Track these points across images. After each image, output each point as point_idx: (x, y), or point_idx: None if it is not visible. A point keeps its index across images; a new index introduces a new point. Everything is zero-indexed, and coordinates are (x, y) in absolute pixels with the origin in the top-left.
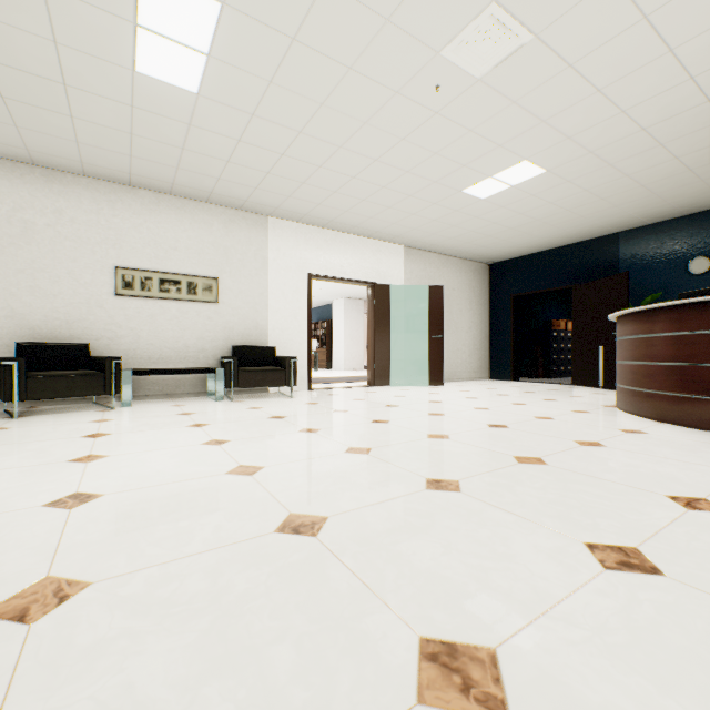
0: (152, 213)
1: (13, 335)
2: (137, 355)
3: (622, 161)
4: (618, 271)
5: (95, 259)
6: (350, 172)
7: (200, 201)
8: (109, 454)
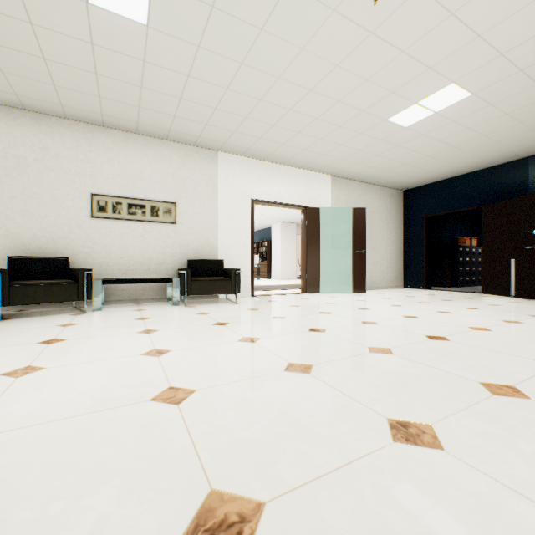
0: (122, 149)
1: (8, 250)
2: (109, 267)
3: None
4: (528, 191)
5: (75, 187)
6: (286, 104)
7: (161, 139)
8: (47, 365)
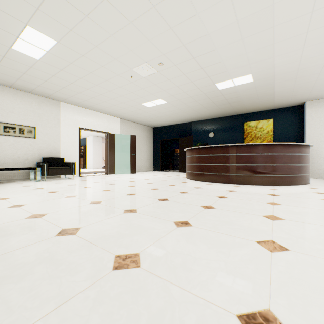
0: None
1: None
2: None
3: (188, 103)
4: (192, 134)
5: None
6: (100, 92)
7: (26, 91)
8: (10, 197)
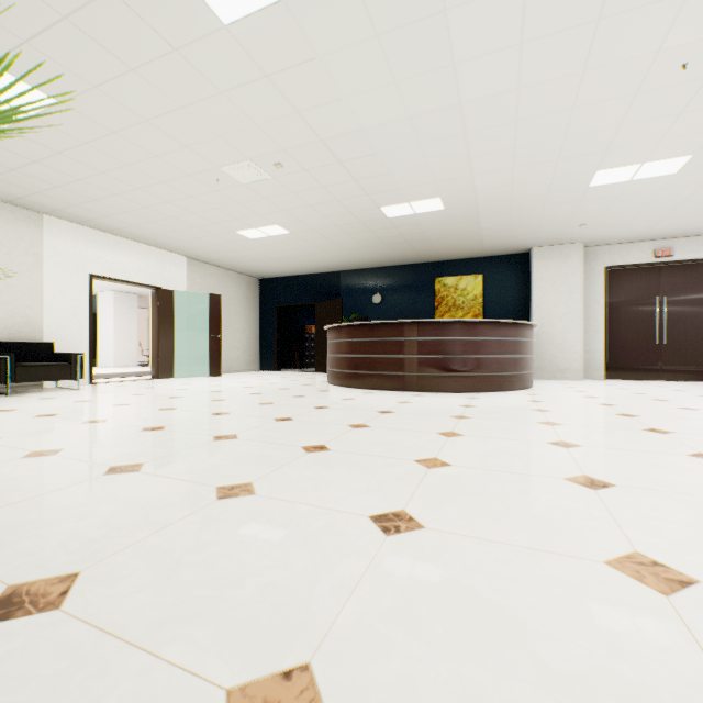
0: None
1: None
2: None
3: (331, 237)
4: (340, 296)
5: None
6: (144, 203)
7: None
8: None
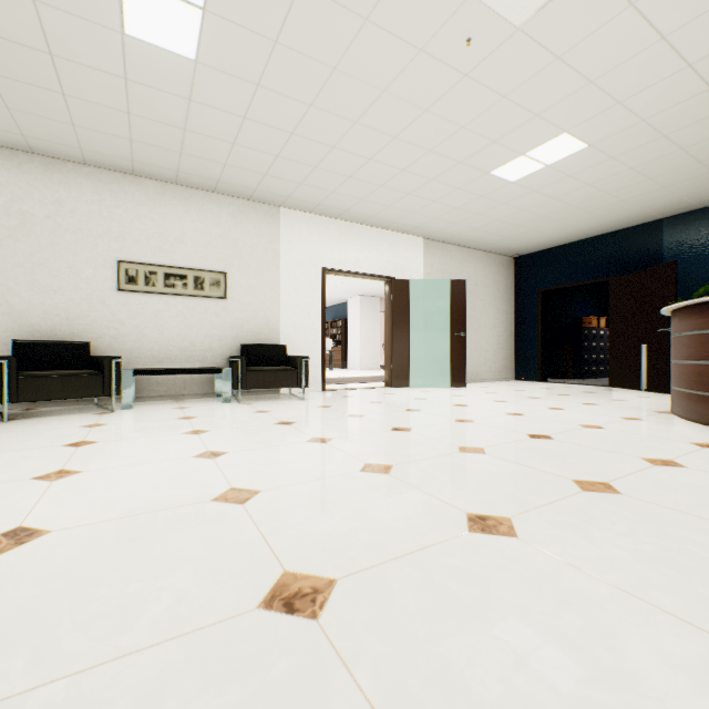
0: (157, 204)
1: (11, 333)
2: (140, 354)
3: (679, 131)
4: (662, 261)
5: (97, 252)
6: (366, 153)
7: (207, 191)
8: (83, 469)
